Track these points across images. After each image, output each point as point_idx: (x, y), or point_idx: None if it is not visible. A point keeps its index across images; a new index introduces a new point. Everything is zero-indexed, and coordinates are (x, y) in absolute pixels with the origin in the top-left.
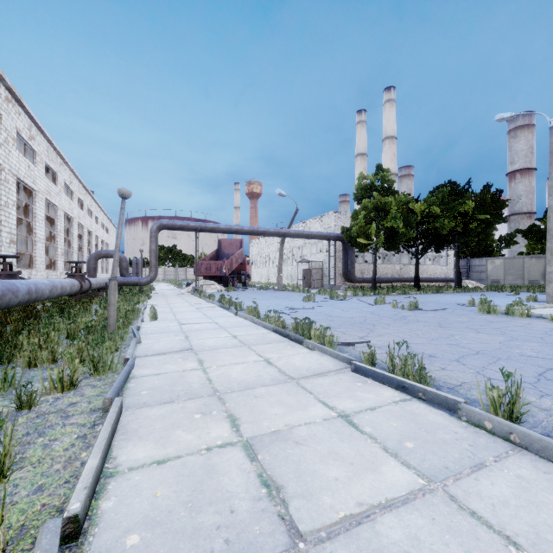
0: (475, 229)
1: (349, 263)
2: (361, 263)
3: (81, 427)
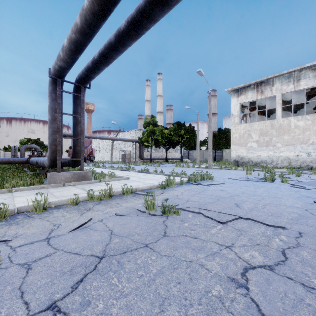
0: (186, 140)
1: (141, 152)
2: (146, 152)
3: None
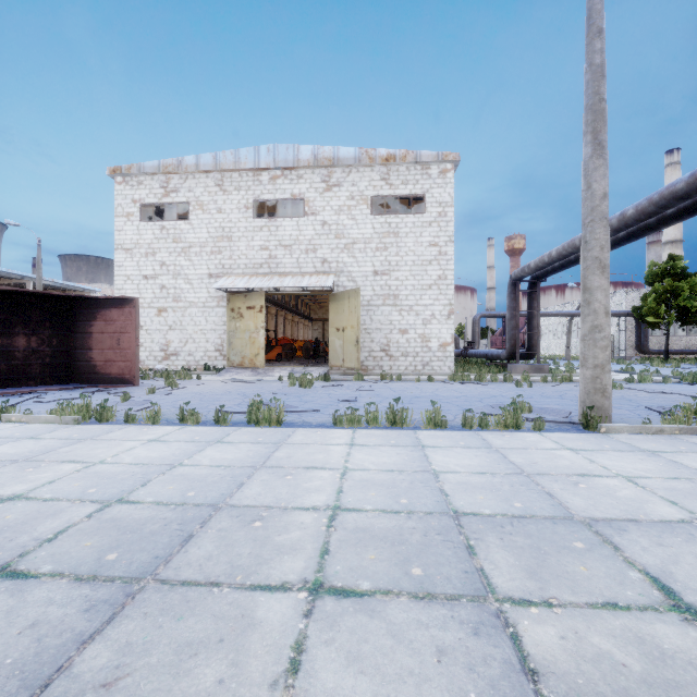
0: None
1: (642, 336)
2: (658, 336)
3: None
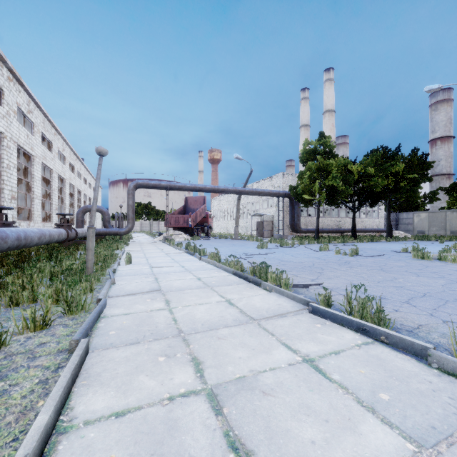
0: (404, 187)
1: (295, 216)
2: (305, 217)
3: (45, 370)
